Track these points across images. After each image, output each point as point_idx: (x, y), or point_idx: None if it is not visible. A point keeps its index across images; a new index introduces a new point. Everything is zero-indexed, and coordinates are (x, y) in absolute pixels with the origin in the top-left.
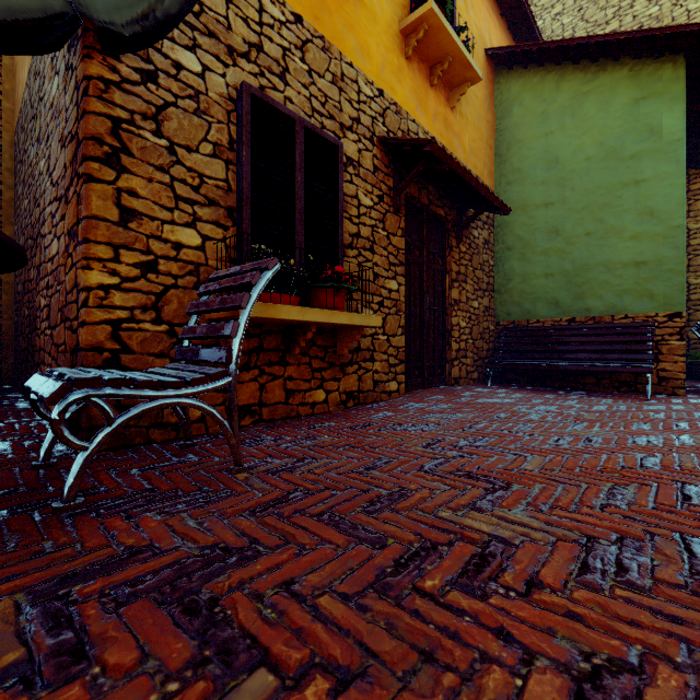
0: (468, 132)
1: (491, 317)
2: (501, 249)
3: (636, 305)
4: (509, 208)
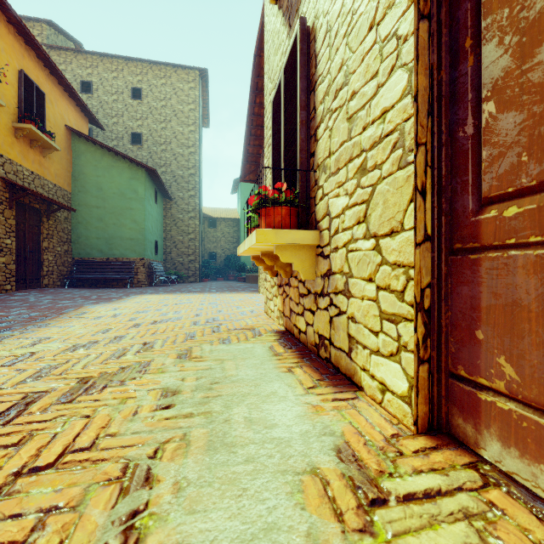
0: (55, 166)
1: (70, 255)
2: (76, 222)
3: (131, 254)
4: (75, 209)
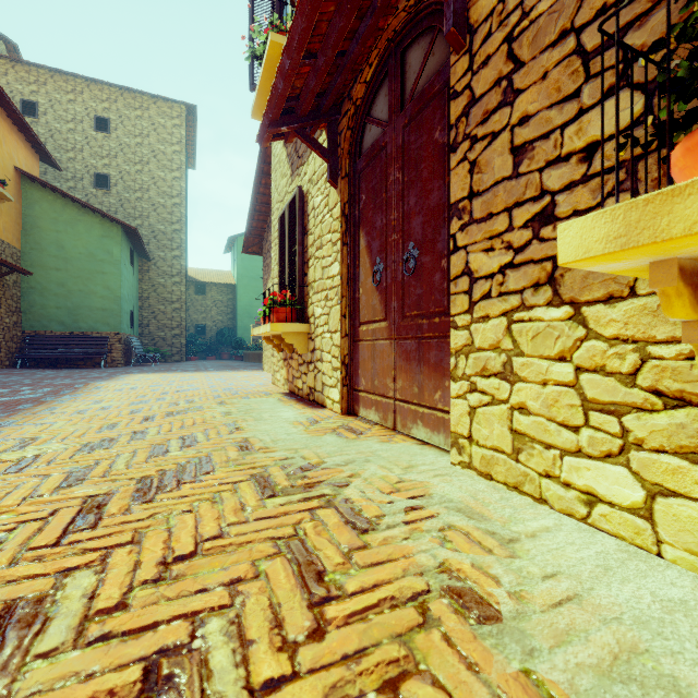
0: (3, 218)
1: (19, 328)
2: (27, 287)
3: (103, 328)
4: (32, 273)
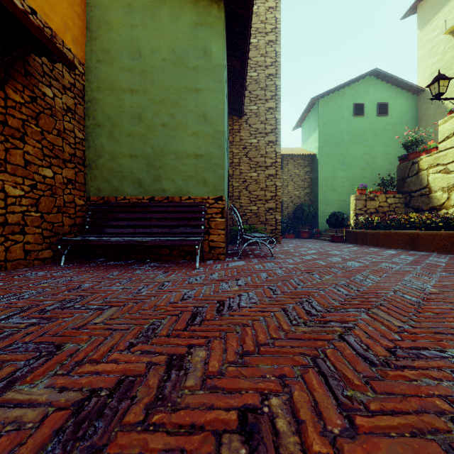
0: None
1: (79, 191)
2: (92, 125)
3: (196, 189)
4: (71, 60)
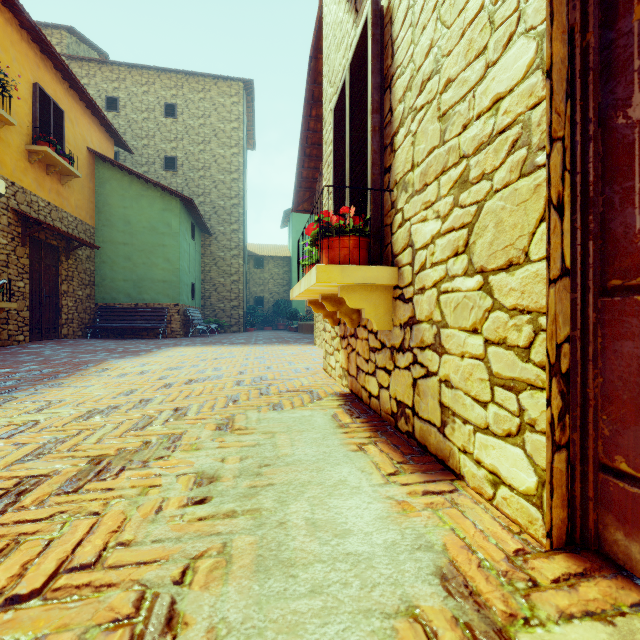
0: (75, 196)
1: (93, 300)
2: (99, 262)
3: (163, 299)
4: (98, 247)
